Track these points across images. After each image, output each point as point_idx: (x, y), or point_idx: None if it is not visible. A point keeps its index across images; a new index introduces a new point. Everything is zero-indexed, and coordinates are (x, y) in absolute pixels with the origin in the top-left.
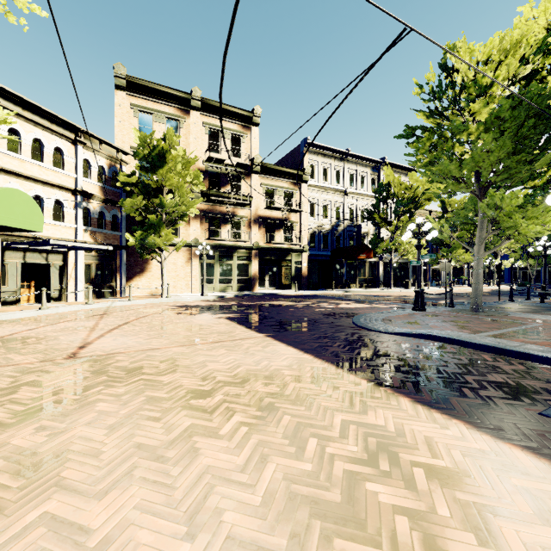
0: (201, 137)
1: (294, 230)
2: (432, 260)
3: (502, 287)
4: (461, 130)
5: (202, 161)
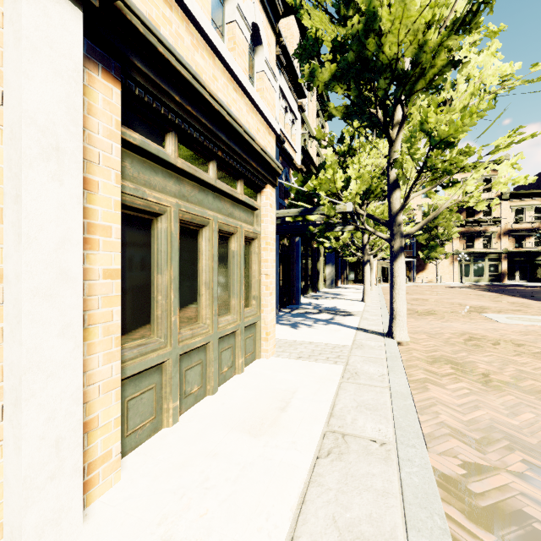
0: None
1: None
2: None
3: None
4: None
5: None
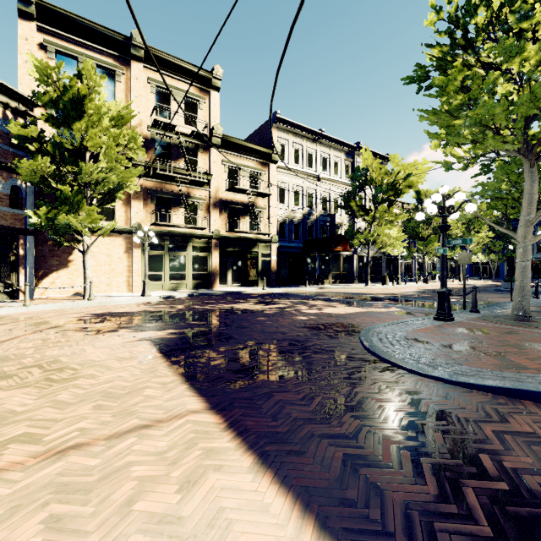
0: (145, 96)
1: (262, 217)
2: (407, 254)
3: (472, 282)
4: (511, 54)
5: (147, 126)
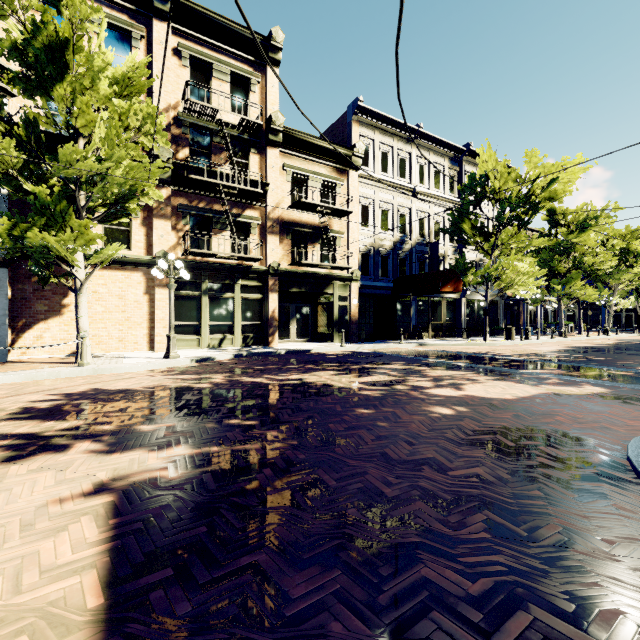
0: (174, 70)
1: (338, 245)
2: (535, 297)
3: (624, 336)
4: None
5: (177, 113)
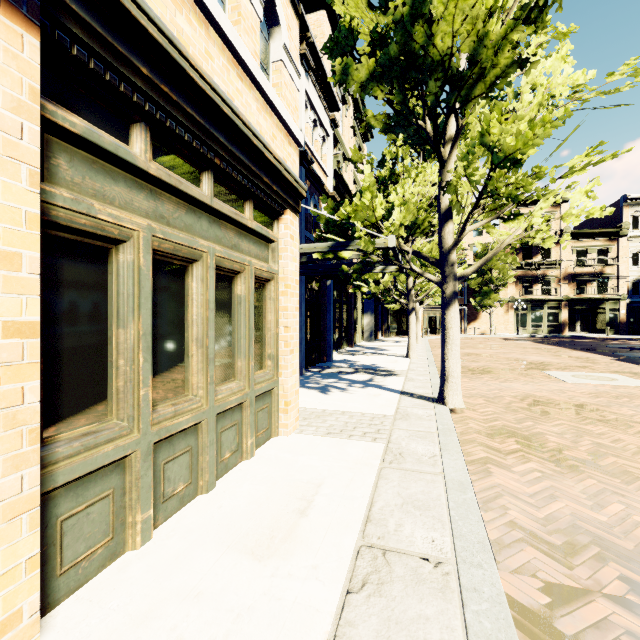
0: None
1: (610, 281)
2: None
3: None
4: None
5: None
